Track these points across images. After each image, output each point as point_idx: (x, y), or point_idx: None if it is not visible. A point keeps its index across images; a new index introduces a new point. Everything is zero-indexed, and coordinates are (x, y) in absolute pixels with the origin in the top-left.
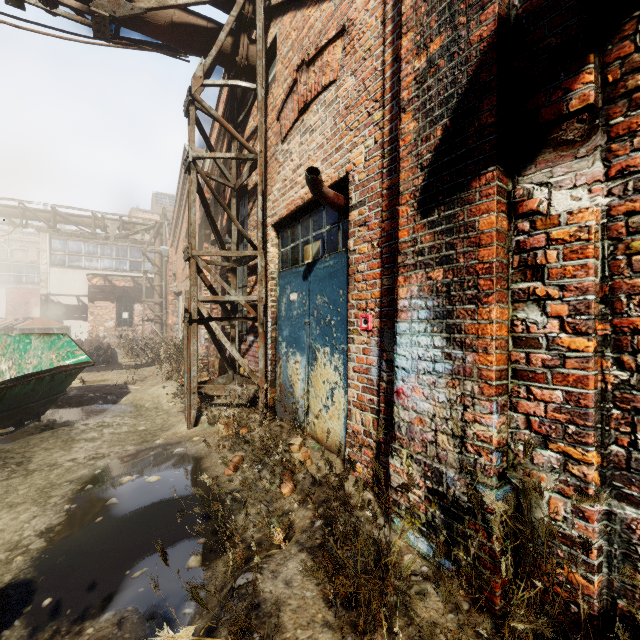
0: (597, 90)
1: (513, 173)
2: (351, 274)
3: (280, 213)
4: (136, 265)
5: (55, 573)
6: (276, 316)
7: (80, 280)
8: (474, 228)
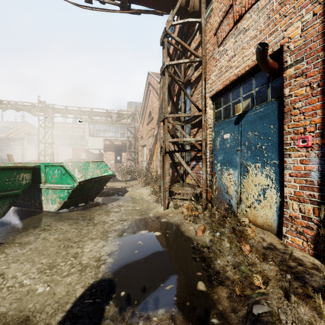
0: None
1: None
2: (287, 111)
3: (217, 88)
4: (122, 134)
5: (122, 278)
6: (212, 149)
7: (100, 142)
8: None
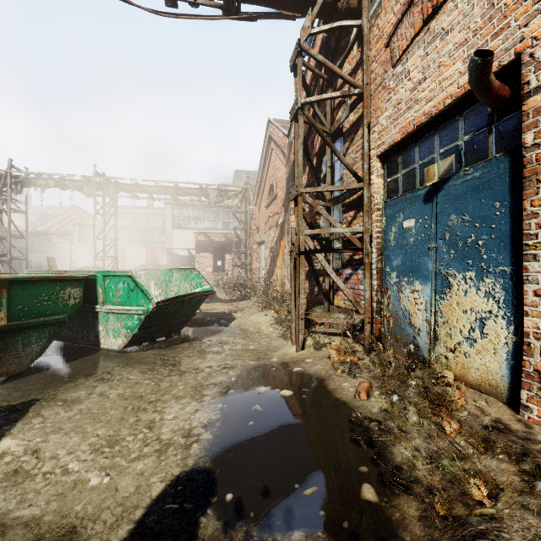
0: None
1: None
2: (529, 175)
3: (390, 140)
4: (226, 225)
5: (228, 468)
6: (381, 247)
7: (190, 237)
8: None
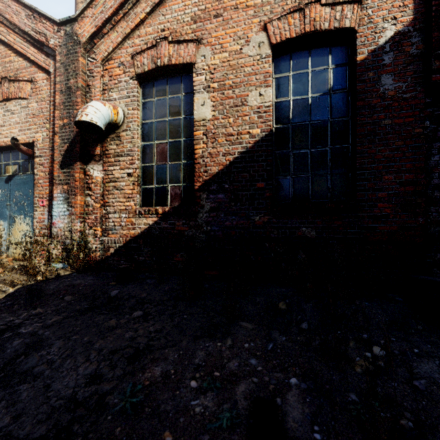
0: (101, 151)
1: (86, 164)
2: (36, 183)
3: None
4: None
5: None
6: None
7: None
8: (75, 176)
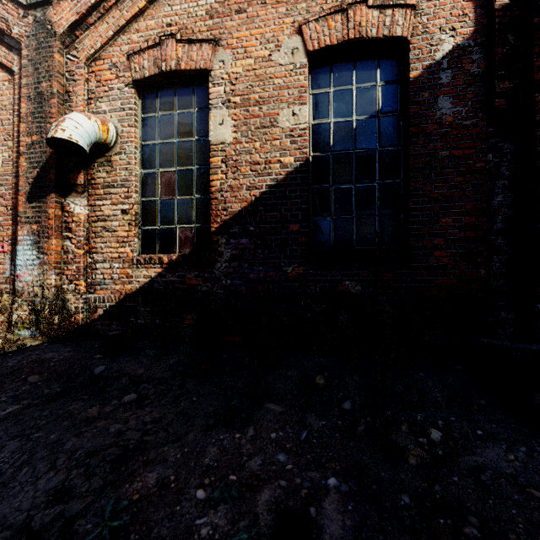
0: (85, 180)
1: (65, 196)
2: None
3: None
4: None
5: None
6: None
7: None
8: (48, 212)
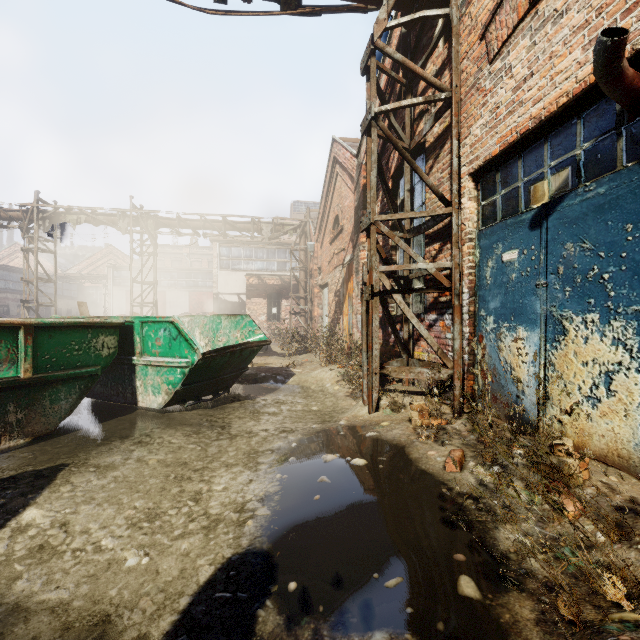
0: None
1: None
2: None
3: (486, 153)
4: (282, 265)
5: (290, 551)
6: (474, 286)
7: (240, 280)
8: None
